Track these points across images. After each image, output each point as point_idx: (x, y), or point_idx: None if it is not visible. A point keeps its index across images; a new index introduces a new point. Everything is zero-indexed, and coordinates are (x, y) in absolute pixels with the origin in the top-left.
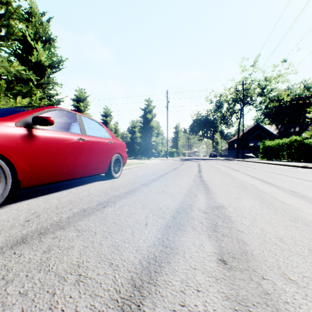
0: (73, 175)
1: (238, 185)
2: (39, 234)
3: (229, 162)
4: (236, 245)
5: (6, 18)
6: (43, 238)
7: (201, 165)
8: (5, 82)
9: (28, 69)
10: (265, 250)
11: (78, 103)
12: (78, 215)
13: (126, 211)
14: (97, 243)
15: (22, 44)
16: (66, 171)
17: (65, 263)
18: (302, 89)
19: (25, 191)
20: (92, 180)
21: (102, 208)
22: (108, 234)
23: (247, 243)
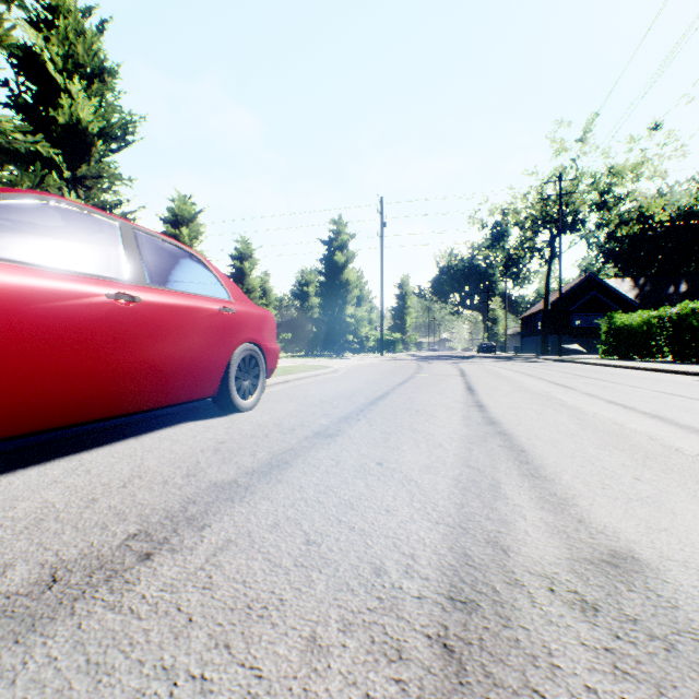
0: (94, 408)
1: (608, 436)
2: None
3: (530, 363)
4: None
5: None
6: None
7: (467, 372)
8: None
9: (49, 141)
10: None
11: (177, 227)
12: None
13: (228, 592)
14: None
15: (38, 82)
16: (62, 399)
17: None
18: (693, 195)
19: None
20: (178, 416)
21: (134, 566)
22: None
23: None
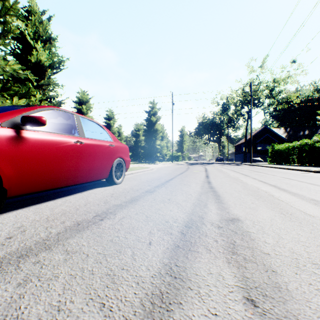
0: (69, 181)
1: (251, 192)
2: (19, 257)
3: (237, 166)
4: (264, 276)
5: (1, 14)
6: (21, 263)
7: (208, 170)
8: (2, 82)
9: (27, 69)
10: (304, 283)
11: (80, 105)
12: (70, 230)
13: (127, 225)
14: (88, 270)
15: (22, 43)
16: (61, 178)
17: (42, 303)
18: (311, 91)
19: (17, 200)
20: (92, 186)
21: (99, 221)
22: (103, 257)
23: (278, 271)
